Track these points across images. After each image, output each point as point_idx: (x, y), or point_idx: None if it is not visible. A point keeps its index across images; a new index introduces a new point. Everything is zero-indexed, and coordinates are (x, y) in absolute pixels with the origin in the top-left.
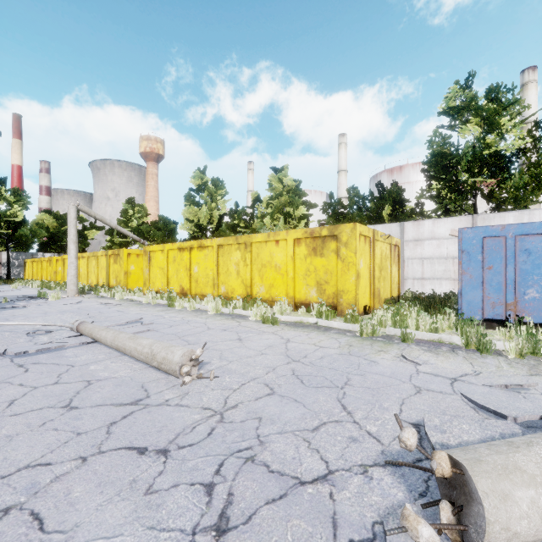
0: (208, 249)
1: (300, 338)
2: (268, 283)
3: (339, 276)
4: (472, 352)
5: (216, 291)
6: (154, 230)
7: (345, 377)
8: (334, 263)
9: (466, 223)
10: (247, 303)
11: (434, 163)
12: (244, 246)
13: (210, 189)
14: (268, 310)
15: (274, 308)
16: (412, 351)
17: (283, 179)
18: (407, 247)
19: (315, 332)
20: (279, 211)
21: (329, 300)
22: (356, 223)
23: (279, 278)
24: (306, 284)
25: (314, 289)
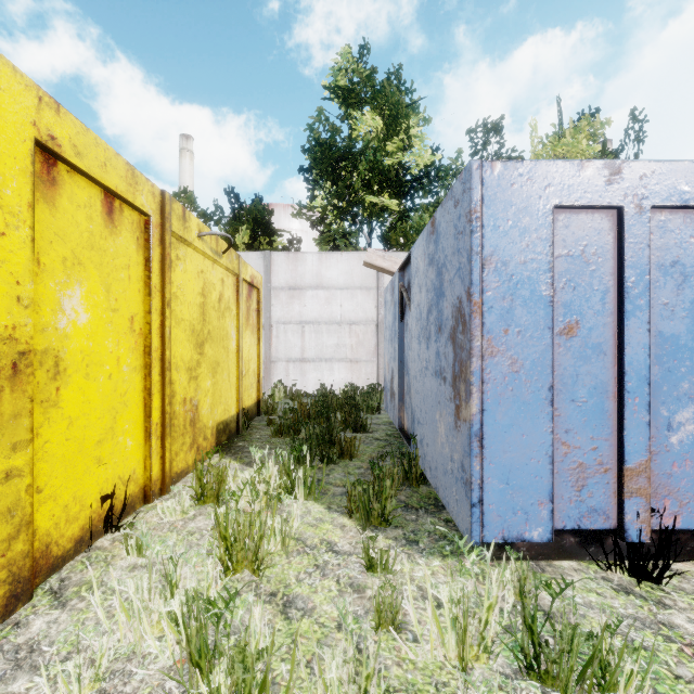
0: None
1: None
2: None
3: None
4: None
5: None
6: None
7: None
8: None
9: None
10: None
11: (320, 155)
12: None
13: None
14: None
15: None
16: None
17: None
18: (277, 301)
19: None
20: None
21: None
22: None
23: None
24: None
25: None
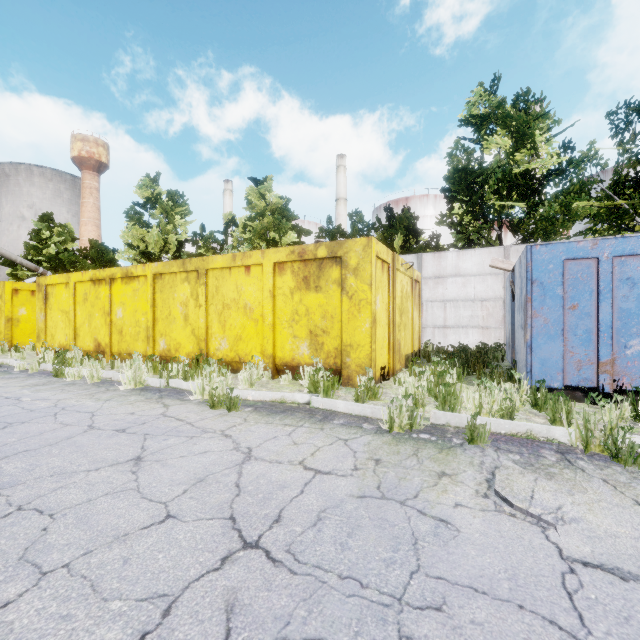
0: (139, 280)
1: (274, 445)
2: (233, 334)
3: (344, 322)
4: (605, 463)
5: (151, 348)
6: (82, 261)
7: (396, 632)
8: (336, 302)
9: (497, 256)
10: (197, 367)
11: (457, 179)
12: (195, 275)
13: (164, 204)
14: (228, 380)
15: (239, 376)
16: (510, 476)
17: (266, 194)
18: (426, 286)
19: (306, 425)
20: (260, 237)
21: (330, 360)
22: (371, 238)
23: (250, 325)
24: (294, 336)
25: (306, 342)
